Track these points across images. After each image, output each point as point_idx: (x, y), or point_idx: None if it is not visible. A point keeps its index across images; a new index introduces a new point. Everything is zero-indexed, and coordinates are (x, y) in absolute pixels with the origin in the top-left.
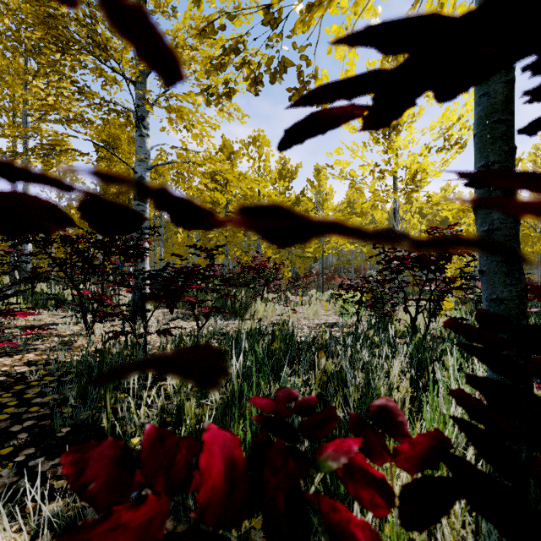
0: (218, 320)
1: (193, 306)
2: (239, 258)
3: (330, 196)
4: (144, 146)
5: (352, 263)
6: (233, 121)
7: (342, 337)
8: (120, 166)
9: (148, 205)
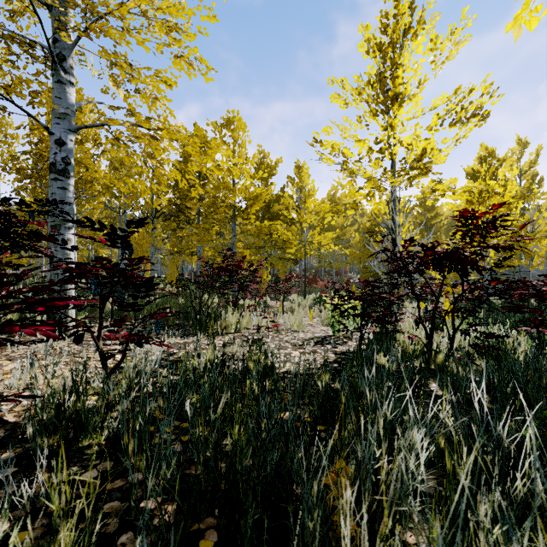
0: (173, 339)
1: (80, 339)
2: (211, 258)
3: (312, 193)
4: (64, 97)
5: (333, 265)
6: (195, 76)
7: (339, 361)
8: (41, 131)
9: (71, 181)
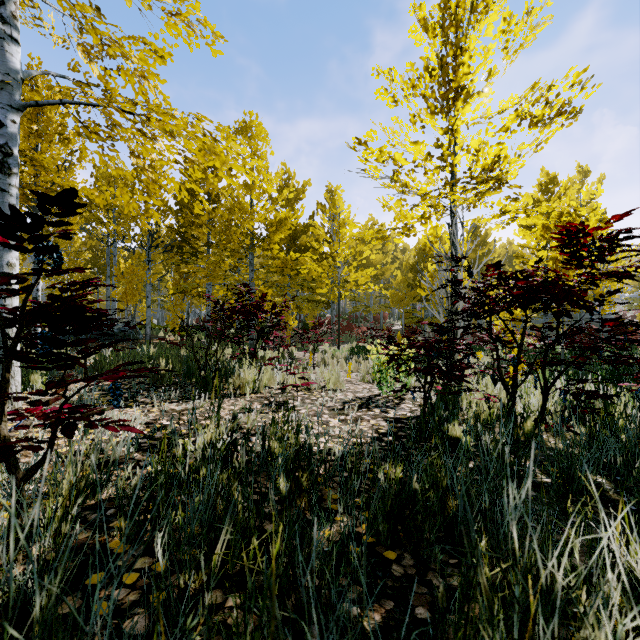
0: (165, 405)
1: None
2: (223, 299)
3: (348, 221)
4: (1, 58)
5: (371, 310)
6: (197, 46)
7: (394, 432)
8: None
9: (14, 181)
